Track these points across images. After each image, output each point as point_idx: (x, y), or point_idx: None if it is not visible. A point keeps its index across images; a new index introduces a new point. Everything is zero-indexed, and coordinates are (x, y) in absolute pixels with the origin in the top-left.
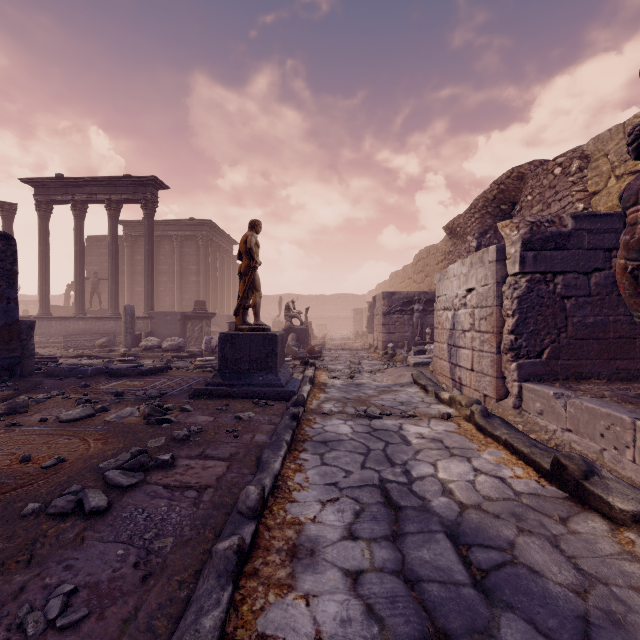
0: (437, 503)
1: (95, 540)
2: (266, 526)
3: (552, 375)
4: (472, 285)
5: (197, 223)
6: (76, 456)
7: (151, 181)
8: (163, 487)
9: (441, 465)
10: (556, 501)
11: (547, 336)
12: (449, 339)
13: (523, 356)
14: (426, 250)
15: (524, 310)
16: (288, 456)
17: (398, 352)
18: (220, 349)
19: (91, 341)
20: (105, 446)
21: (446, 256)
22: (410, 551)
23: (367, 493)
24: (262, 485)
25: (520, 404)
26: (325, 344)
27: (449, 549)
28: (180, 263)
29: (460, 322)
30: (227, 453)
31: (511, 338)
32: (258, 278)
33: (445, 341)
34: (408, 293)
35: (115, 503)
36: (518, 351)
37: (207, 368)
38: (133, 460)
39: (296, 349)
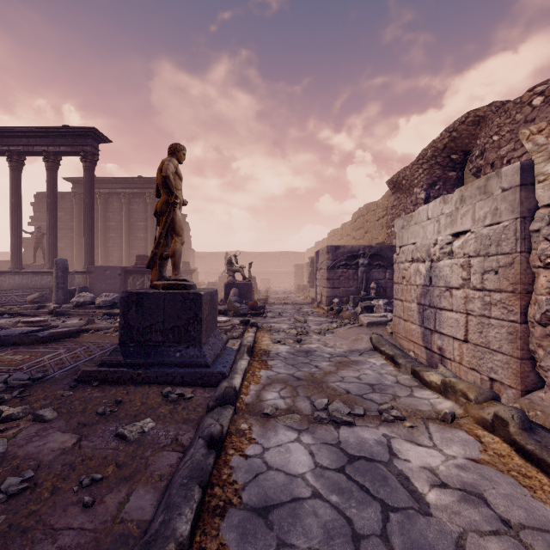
0: None
1: None
2: None
3: None
4: (464, 227)
5: (144, 181)
6: None
7: (90, 133)
8: None
9: None
10: None
11: None
12: (421, 297)
13: None
14: (366, 207)
15: None
16: None
17: (344, 308)
18: (122, 314)
19: (24, 296)
20: None
21: (389, 211)
22: None
23: None
24: None
25: None
26: (268, 298)
27: None
28: (128, 220)
29: (442, 276)
30: None
31: None
32: (179, 219)
33: (414, 299)
34: (353, 247)
35: None
36: None
37: None
38: None
39: (238, 305)
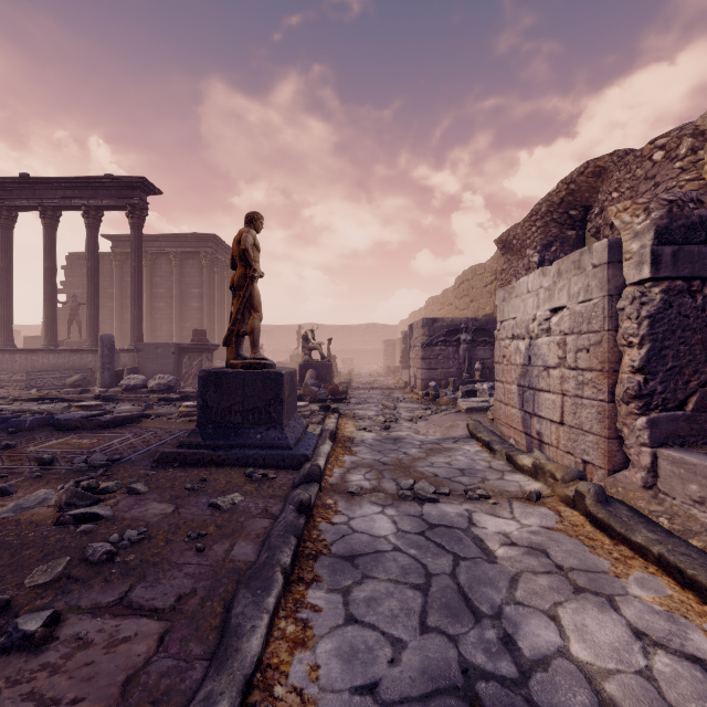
0: None
1: None
2: None
3: (701, 436)
4: (561, 302)
5: (200, 238)
6: None
7: (138, 183)
8: None
9: (568, 620)
10: None
11: (693, 376)
12: (521, 378)
13: (656, 407)
14: (471, 270)
15: (659, 336)
16: (284, 601)
17: (442, 392)
18: (200, 394)
19: (62, 379)
20: None
21: (498, 276)
22: None
23: None
24: None
25: (654, 481)
26: (351, 382)
27: None
28: (179, 286)
29: (540, 355)
30: (172, 595)
31: (638, 379)
32: (257, 293)
33: (514, 381)
34: (453, 320)
35: None
36: (649, 399)
37: (195, 416)
38: None
39: (315, 389)
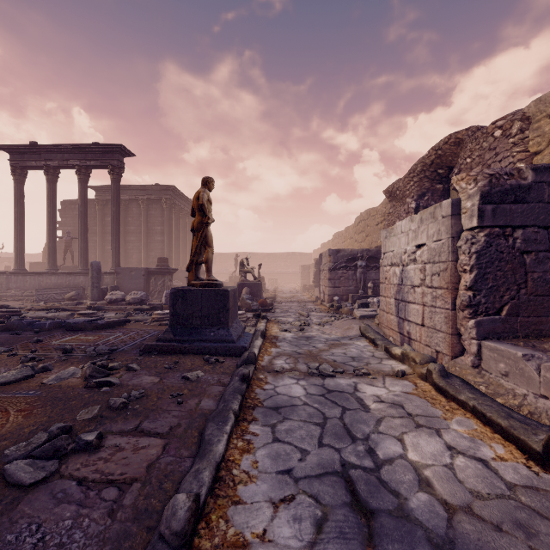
0: (416, 503)
1: None
2: None
3: (511, 332)
4: (422, 241)
5: (161, 188)
6: None
7: (117, 148)
8: (77, 483)
9: (409, 441)
10: None
11: (506, 292)
12: (397, 294)
13: (481, 313)
14: (367, 212)
15: (483, 265)
16: (235, 430)
17: (343, 305)
18: (172, 304)
19: (61, 294)
20: (25, 420)
21: (386, 217)
22: None
23: (329, 487)
24: (199, 482)
25: (479, 363)
26: (276, 297)
27: None
28: (146, 224)
29: (409, 277)
30: (166, 426)
31: (469, 294)
32: (210, 234)
33: (392, 296)
34: (352, 250)
35: (4, 515)
36: (476, 308)
37: (164, 321)
38: (46, 445)
39: (249, 302)
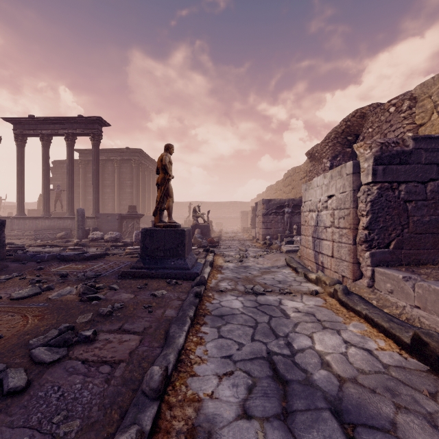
0: (318, 376)
1: (4, 425)
2: (168, 404)
3: (397, 261)
4: (332, 192)
5: (131, 151)
6: (13, 332)
7: (97, 120)
8: (82, 362)
9: (316, 337)
10: (421, 374)
11: (393, 231)
12: (313, 233)
13: (375, 247)
14: (292, 170)
15: (376, 211)
16: (191, 330)
17: (274, 242)
18: (142, 241)
19: (54, 234)
20: (40, 322)
21: (307, 174)
22: (301, 433)
23: (257, 366)
24: (167, 361)
25: (373, 284)
26: (221, 236)
27: (336, 430)
28: (119, 179)
29: (322, 220)
30: (141, 327)
31: (365, 233)
32: (171, 187)
33: (310, 234)
34: (280, 200)
35: (35, 381)
36: (371, 243)
37: (134, 254)
38: (58, 337)
39: (200, 240)
